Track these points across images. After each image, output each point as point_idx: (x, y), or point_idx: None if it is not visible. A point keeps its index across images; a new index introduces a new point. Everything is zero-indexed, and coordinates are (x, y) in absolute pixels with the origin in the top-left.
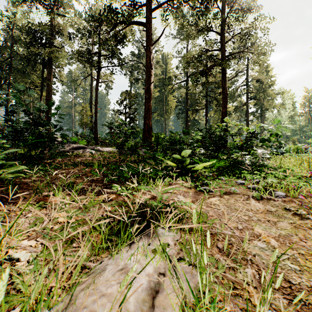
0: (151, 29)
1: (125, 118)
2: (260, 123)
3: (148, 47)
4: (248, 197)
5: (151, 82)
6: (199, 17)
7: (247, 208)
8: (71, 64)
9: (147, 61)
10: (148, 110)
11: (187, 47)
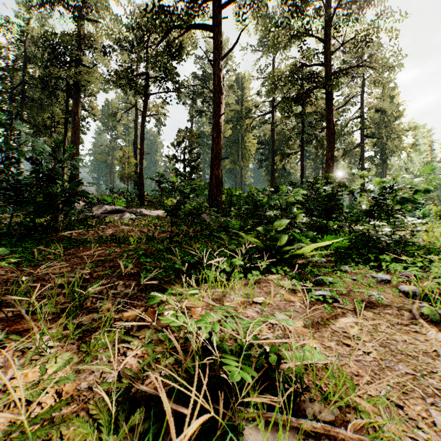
0: (221, 35)
1: (183, 167)
2: (401, 173)
3: (217, 62)
4: (413, 315)
5: (221, 114)
6: (292, 16)
7: (425, 349)
8: (107, 90)
9: (215, 83)
10: (217, 155)
11: (273, 63)
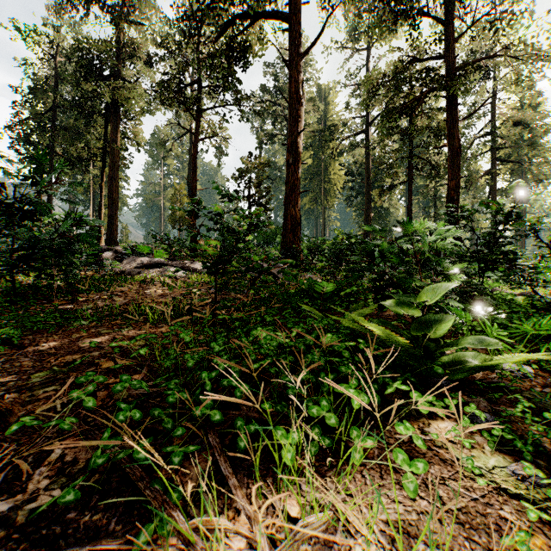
0: (299, 23)
1: (249, 207)
2: None
3: (293, 60)
4: None
5: (299, 131)
6: None
7: None
8: (154, 112)
9: (291, 89)
10: (293, 187)
11: (368, 66)
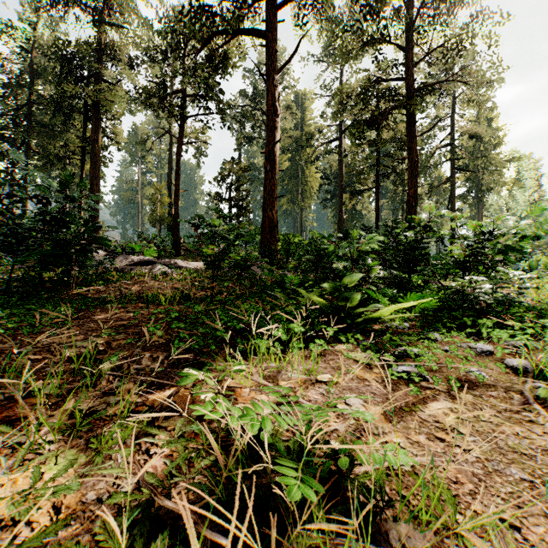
0: (276, 43)
1: (229, 208)
2: (504, 214)
3: (270, 76)
4: (525, 399)
5: (276, 141)
6: (365, 18)
7: (544, 445)
8: (134, 112)
9: (269, 103)
10: (270, 192)
11: (341, 77)
